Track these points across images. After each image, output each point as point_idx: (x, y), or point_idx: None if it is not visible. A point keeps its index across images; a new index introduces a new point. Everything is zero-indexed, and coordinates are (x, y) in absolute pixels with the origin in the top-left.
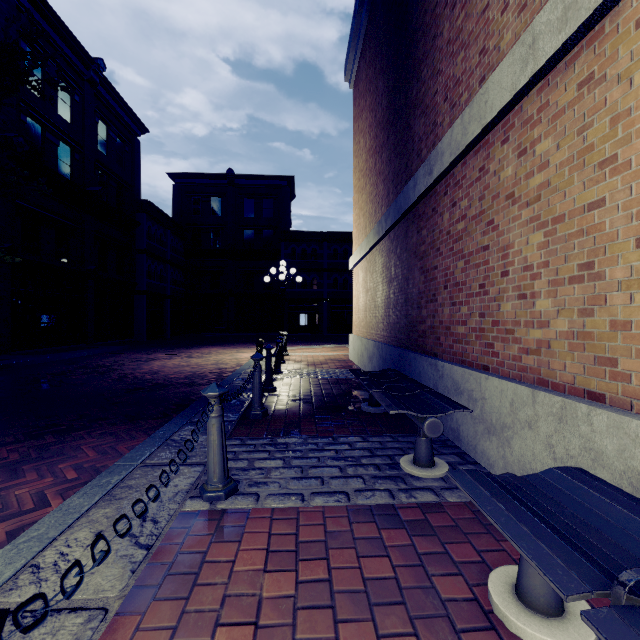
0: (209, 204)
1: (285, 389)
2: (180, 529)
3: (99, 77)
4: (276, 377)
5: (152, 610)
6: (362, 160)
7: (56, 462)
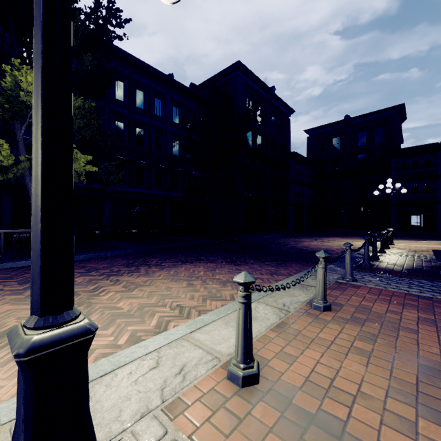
0: (331, 143)
1: (386, 260)
2: (337, 284)
3: (272, 95)
4: (380, 254)
5: (334, 292)
6: None
7: (287, 268)
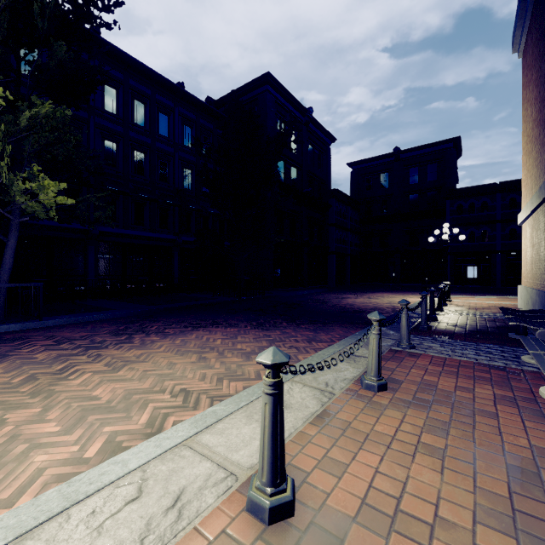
0: (378, 180)
1: (445, 320)
2: (391, 352)
3: (310, 118)
4: (438, 313)
5: (388, 363)
6: (529, 127)
7: (328, 332)
